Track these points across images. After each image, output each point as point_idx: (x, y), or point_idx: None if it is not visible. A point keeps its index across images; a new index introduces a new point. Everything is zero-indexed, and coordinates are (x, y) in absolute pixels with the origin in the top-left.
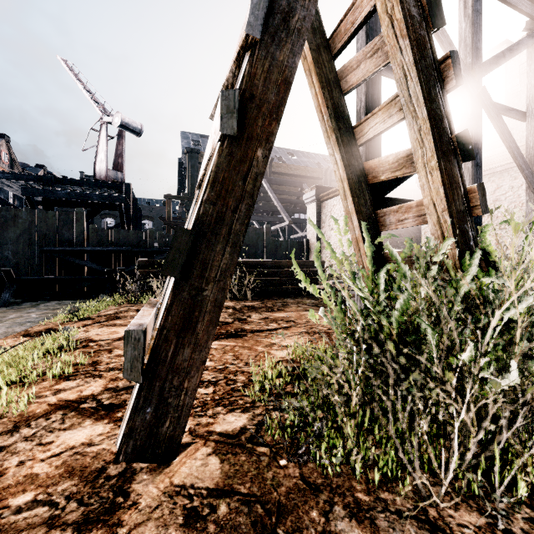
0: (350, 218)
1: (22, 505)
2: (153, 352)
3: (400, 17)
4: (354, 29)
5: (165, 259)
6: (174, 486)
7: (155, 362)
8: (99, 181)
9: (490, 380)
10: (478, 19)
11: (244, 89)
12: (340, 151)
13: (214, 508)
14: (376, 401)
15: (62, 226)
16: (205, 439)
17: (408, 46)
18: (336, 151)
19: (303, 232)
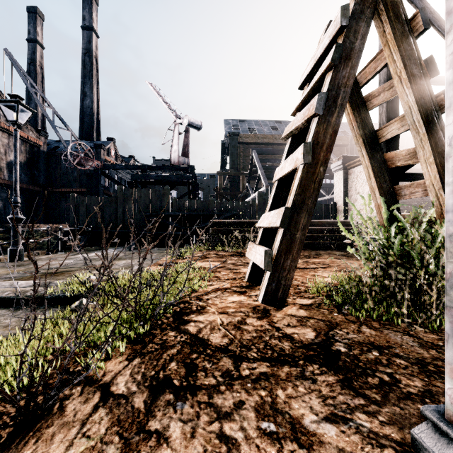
0: (373, 192)
1: (233, 311)
2: (275, 260)
3: (405, 77)
4: (375, 72)
5: (280, 221)
6: (288, 314)
7: (276, 265)
8: (174, 165)
9: (437, 271)
10: None
11: (314, 140)
12: (366, 149)
13: (308, 320)
14: (386, 291)
15: (157, 199)
16: (294, 305)
17: (411, 93)
18: (363, 149)
19: (329, 195)
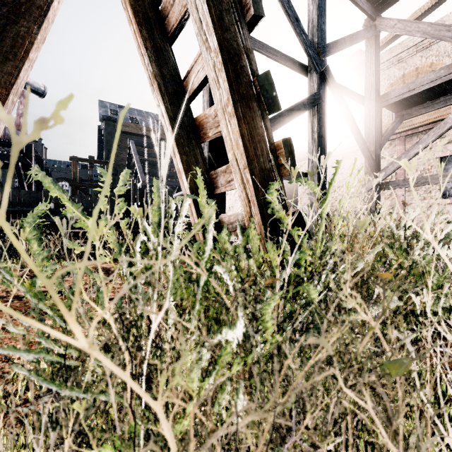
0: (181, 178)
1: None
2: None
3: None
4: None
5: None
6: None
7: None
8: None
9: None
10: (323, 4)
11: None
12: (164, 101)
13: None
14: None
15: None
16: None
17: None
18: (160, 101)
19: None
